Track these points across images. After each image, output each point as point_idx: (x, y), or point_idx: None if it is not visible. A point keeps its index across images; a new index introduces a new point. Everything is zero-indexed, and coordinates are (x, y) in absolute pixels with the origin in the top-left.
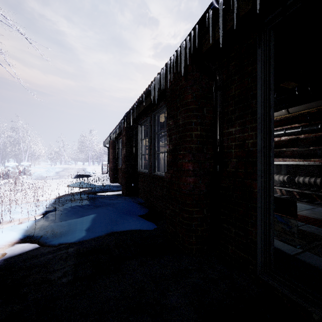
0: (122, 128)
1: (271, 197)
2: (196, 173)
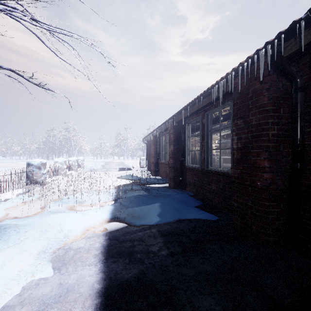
0: (170, 127)
1: None
2: (273, 170)
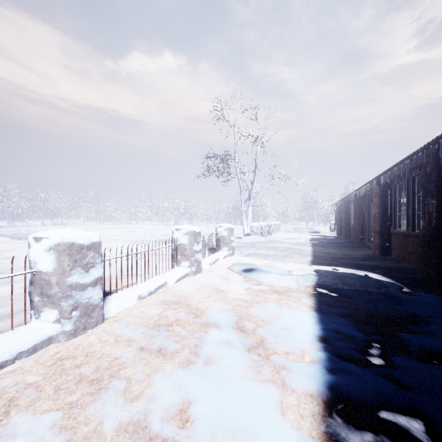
0: (342, 204)
1: (369, 228)
2: (358, 224)
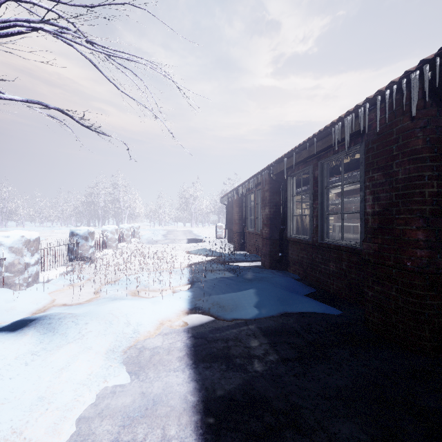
0: (264, 181)
1: None
2: (431, 244)
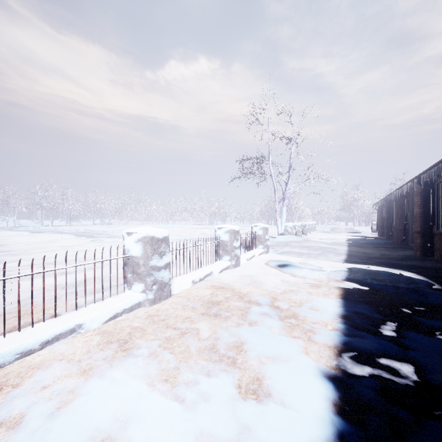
0: (384, 203)
1: (412, 228)
2: (400, 224)
